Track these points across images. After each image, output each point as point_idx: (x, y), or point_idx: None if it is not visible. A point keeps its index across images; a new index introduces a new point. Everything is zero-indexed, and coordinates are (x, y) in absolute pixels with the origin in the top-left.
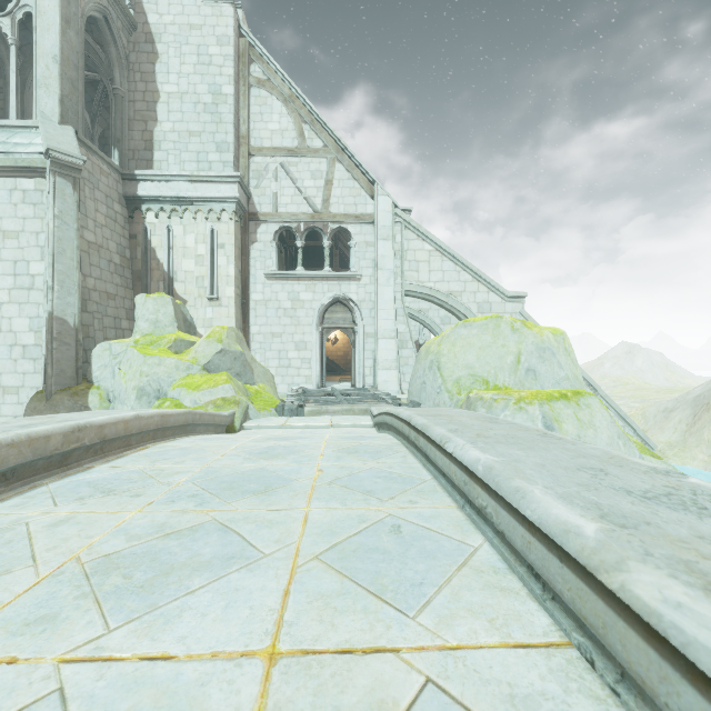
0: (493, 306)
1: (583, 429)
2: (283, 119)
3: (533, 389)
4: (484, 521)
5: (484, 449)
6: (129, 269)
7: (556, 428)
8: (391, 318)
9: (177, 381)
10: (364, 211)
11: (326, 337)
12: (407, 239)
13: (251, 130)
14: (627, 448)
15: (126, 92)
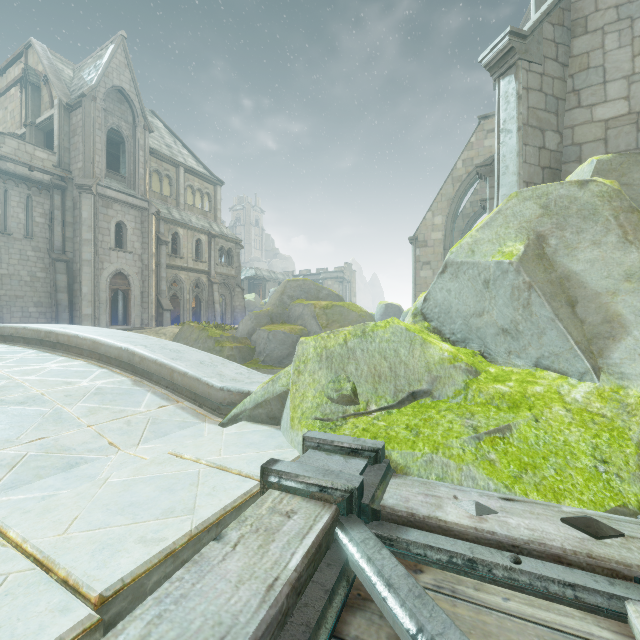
0: None
1: None
2: None
3: None
4: None
5: None
6: None
7: None
8: None
9: None
10: None
11: None
12: None
13: None
14: None
15: None
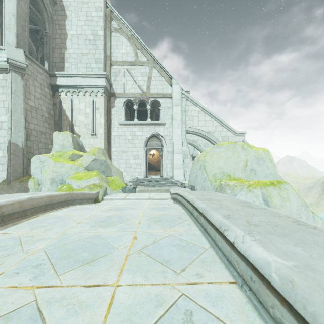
0: (229, 138)
1: (284, 201)
2: (128, 47)
3: (254, 179)
4: (270, 316)
5: (265, 244)
6: (52, 120)
7: (269, 201)
8: (180, 143)
9: (71, 175)
10: (167, 92)
11: (148, 153)
12: (187, 105)
13: (112, 53)
14: (306, 211)
15: (51, 34)
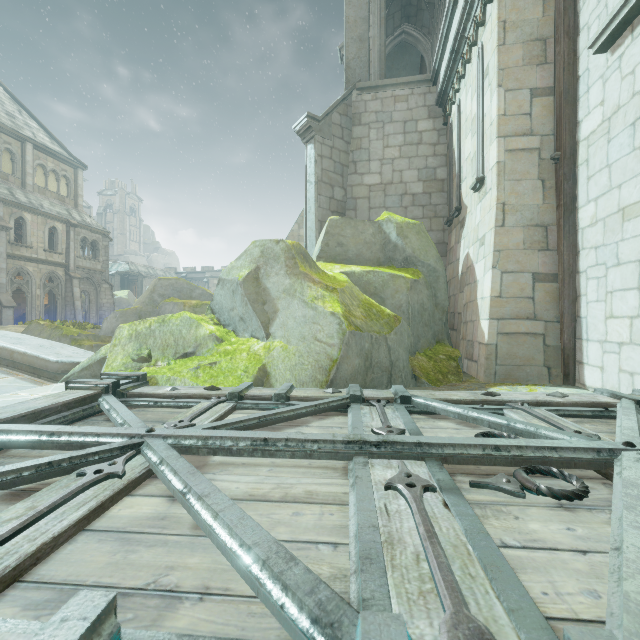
0: None
1: None
2: None
3: None
4: None
5: None
6: (442, 192)
7: None
8: None
9: None
10: None
11: None
12: None
13: None
14: None
15: None
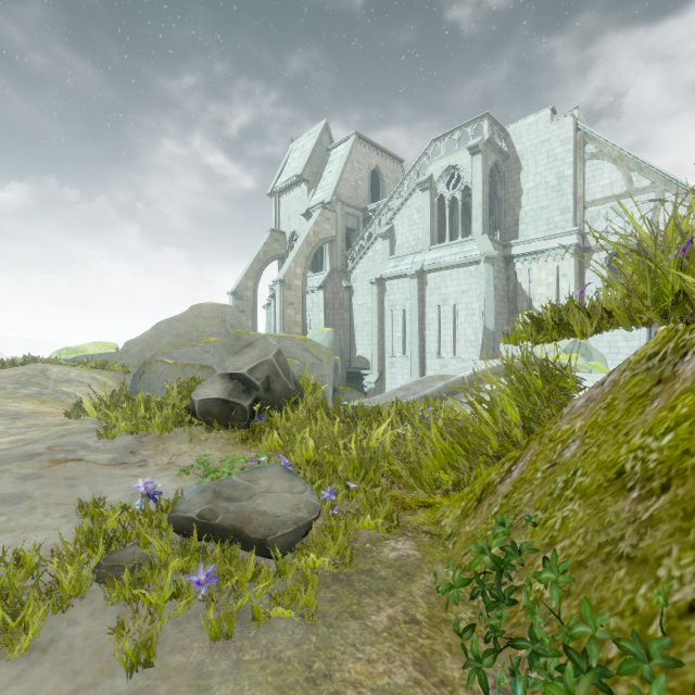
0: None
1: None
2: (613, 174)
3: None
4: None
5: None
6: (506, 297)
7: None
8: None
9: (549, 357)
10: None
11: (653, 330)
12: None
13: (585, 191)
14: None
15: (503, 197)
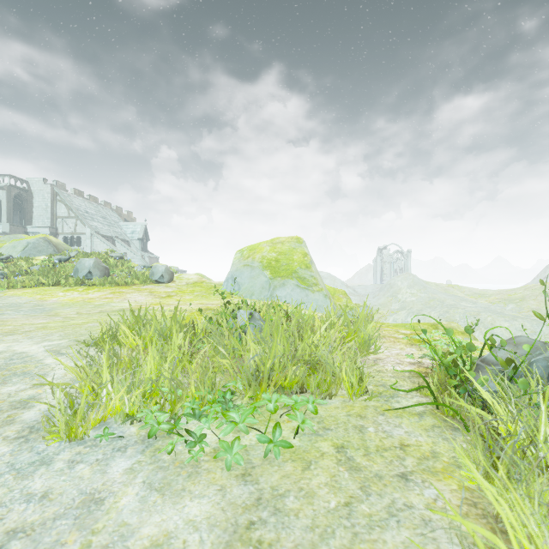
0: None
1: None
2: (65, 209)
3: None
4: None
5: None
6: None
7: None
8: None
9: None
10: (85, 232)
11: None
12: (95, 239)
13: (57, 212)
14: None
15: (26, 206)
